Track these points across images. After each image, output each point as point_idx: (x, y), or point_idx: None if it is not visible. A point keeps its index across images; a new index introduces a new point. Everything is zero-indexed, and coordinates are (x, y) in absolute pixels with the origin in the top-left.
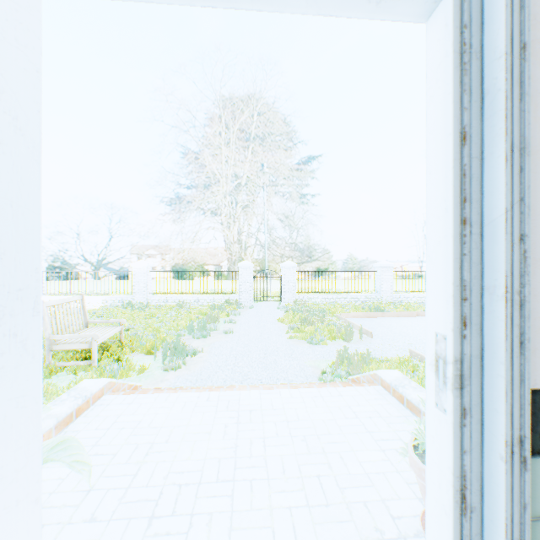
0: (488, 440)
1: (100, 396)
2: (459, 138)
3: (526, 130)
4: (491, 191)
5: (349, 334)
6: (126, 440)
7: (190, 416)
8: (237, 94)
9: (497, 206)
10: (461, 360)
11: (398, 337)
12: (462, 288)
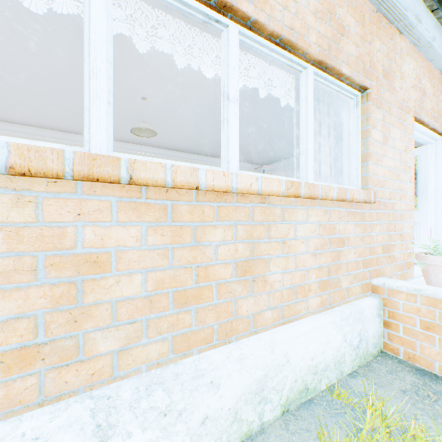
0: None
1: None
2: None
3: None
4: None
5: None
6: None
7: None
8: None
9: None
10: None
11: None
12: None
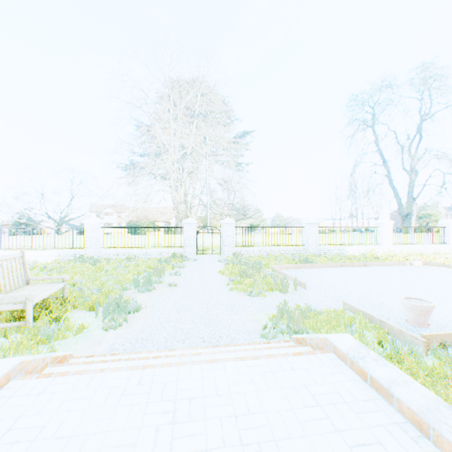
0: None
1: (4, 384)
2: None
3: None
4: None
5: (285, 286)
6: None
7: (112, 413)
8: (183, 75)
9: None
10: None
11: (329, 287)
12: None
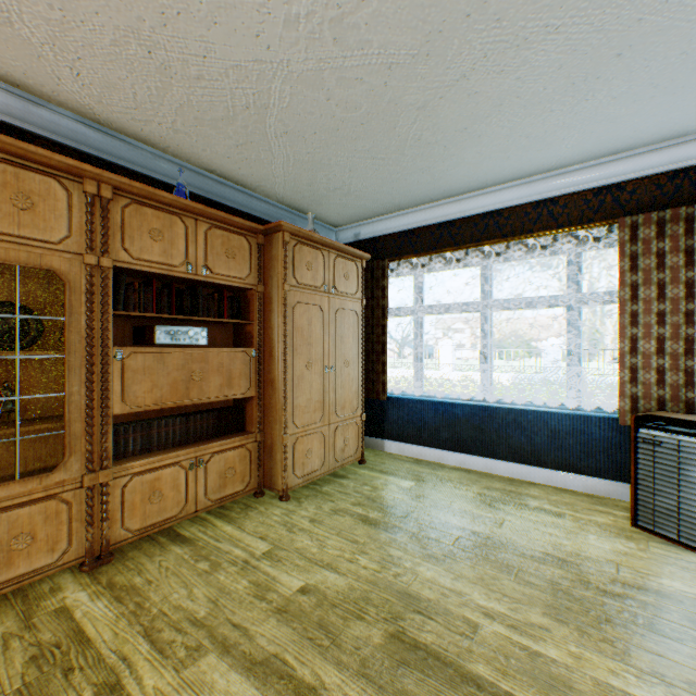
0: None
1: None
2: None
3: None
4: None
5: None
6: None
7: None
8: None
9: None
10: None
11: None
12: None
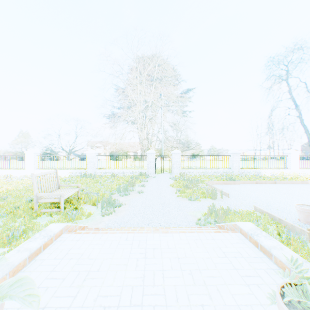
0: None
1: (60, 235)
2: None
3: None
4: None
5: (214, 195)
6: (72, 267)
7: (114, 251)
8: (146, 54)
9: None
10: None
11: (245, 197)
12: None
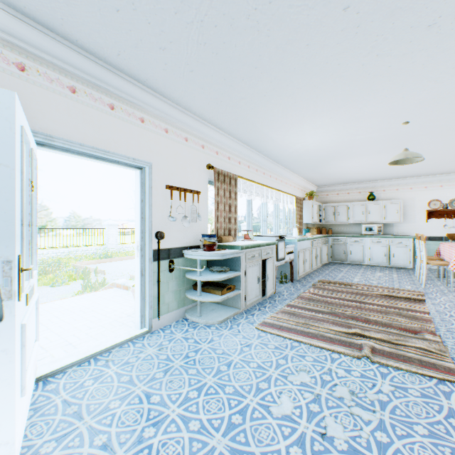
0: (146, 260)
1: None
2: (141, 201)
3: (152, 202)
4: (147, 212)
5: (88, 274)
6: None
7: None
8: None
9: (148, 215)
10: (142, 245)
11: (123, 271)
12: (142, 231)
